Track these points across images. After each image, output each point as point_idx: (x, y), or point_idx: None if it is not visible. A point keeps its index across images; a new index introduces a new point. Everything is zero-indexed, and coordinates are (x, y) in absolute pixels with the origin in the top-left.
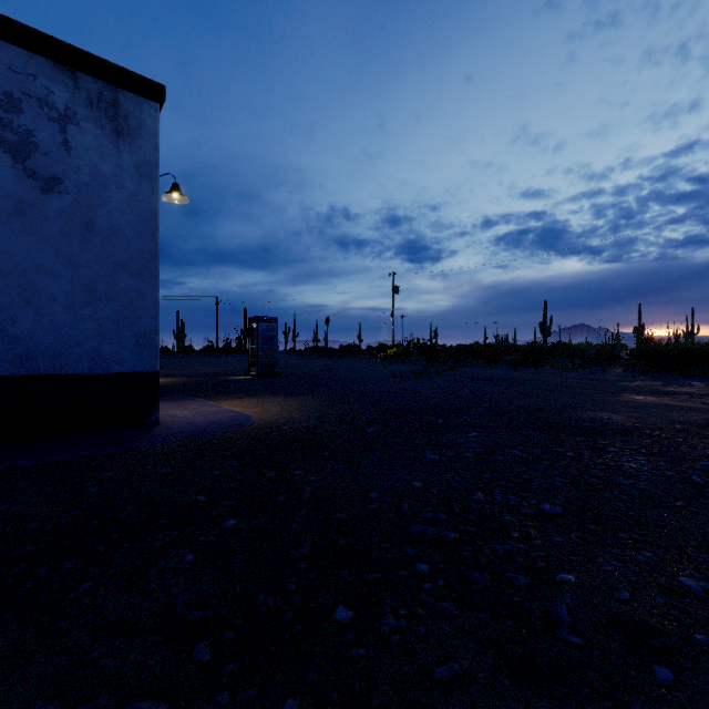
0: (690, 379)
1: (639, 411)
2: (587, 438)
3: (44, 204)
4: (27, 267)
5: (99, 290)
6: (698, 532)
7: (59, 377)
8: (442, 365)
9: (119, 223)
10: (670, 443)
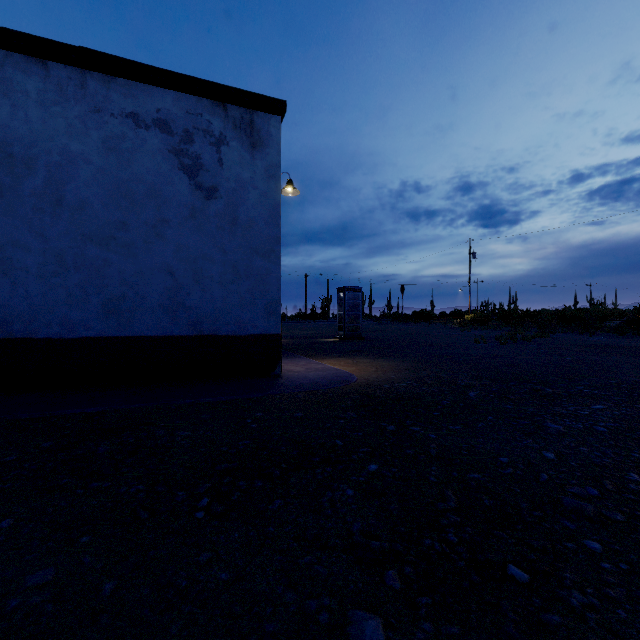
0: None
1: None
2: None
3: (207, 208)
4: (197, 256)
5: (241, 270)
6: None
7: (216, 337)
8: (527, 330)
9: (254, 216)
10: None
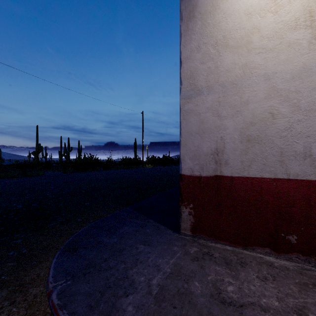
0: None
1: None
2: None
3: None
4: None
5: None
6: None
7: None
8: None
9: None
10: None
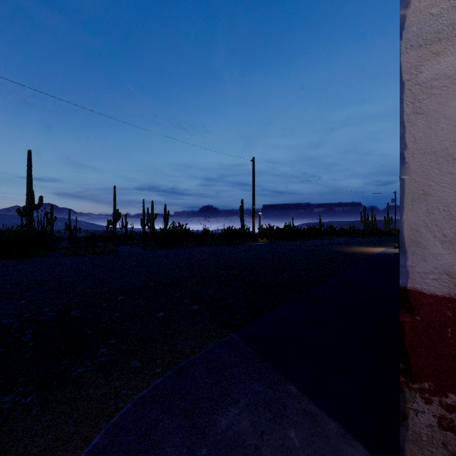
0: None
1: None
2: None
3: None
4: None
5: None
6: None
7: None
8: None
9: None
10: None
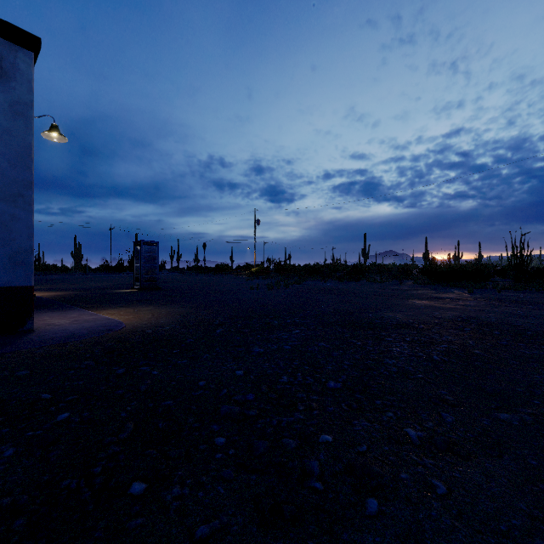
0: (453, 288)
1: (415, 311)
2: (375, 331)
3: None
4: None
5: None
6: (428, 395)
7: None
8: (291, 279)
9: None
10: (428, 333)
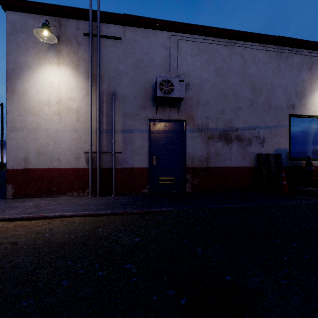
0: None
1: None
2: None
3: None
4: None
5: None
6: None
7: None
8: None
9: None
10: None
